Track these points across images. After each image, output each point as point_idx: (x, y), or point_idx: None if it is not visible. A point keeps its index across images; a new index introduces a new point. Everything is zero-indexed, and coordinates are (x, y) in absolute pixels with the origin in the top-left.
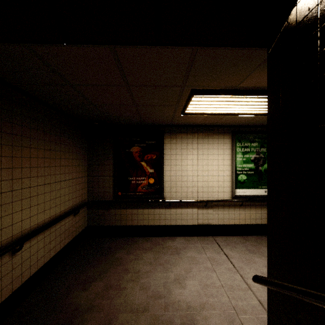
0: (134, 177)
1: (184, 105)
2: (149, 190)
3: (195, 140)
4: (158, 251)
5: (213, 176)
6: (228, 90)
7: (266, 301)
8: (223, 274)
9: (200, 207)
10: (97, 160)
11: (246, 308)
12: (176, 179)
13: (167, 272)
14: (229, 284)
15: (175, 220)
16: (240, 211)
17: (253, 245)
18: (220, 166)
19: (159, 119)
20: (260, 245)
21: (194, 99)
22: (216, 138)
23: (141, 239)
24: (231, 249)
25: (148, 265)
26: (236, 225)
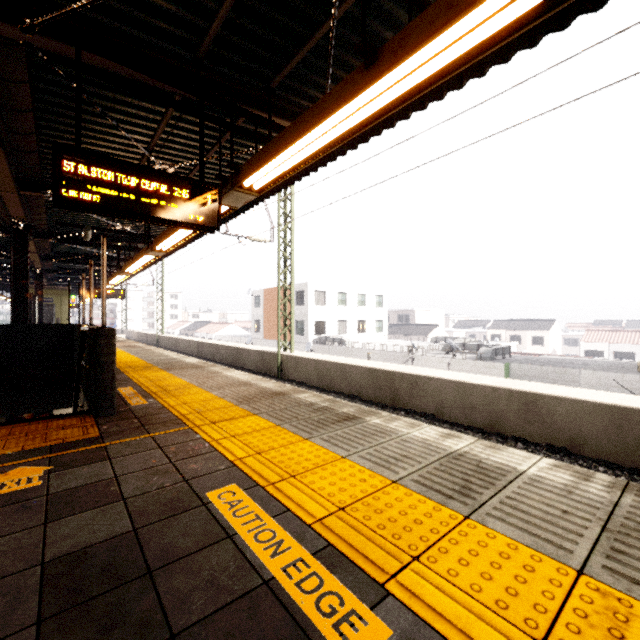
0: None
1: None
2: None
3: None
4: None
5: None
6: None
7: None
8: None
9: None
10: None
11: None
12: None
13: None
14: None
15: None
16: None
17: None
18: None
19: None
20: None
21: None
22: None
23: None
24: None
25: None
26: None
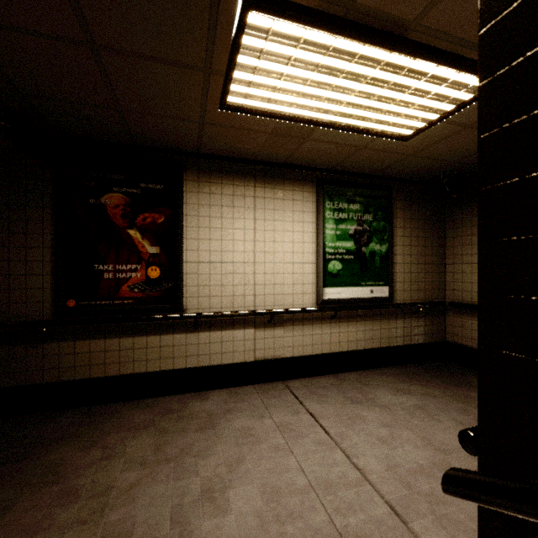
0: (110, 264)
1: (224, 72)
2: (149, 294)
3: (250, 190)
4: (167, 427)
5: (284, 263)
6: (331, 16)
7: (402, 501)
8: (310, 456)
9: (260, 325)
10: (4, 219)
11: (367, 530)
12: (210, 268)
13: (184, 477)
14: (325, 478)
15: (208, 355)
16: (331, 328)
17: (355, 387)
18: (297, 244)
19: (170, 128)
20: (366, 386)
21: (250, 38)
22: (290, 190)
23: (128, 407)
24: (320, 401)
25: (136, 468)
26: (325, 354)
